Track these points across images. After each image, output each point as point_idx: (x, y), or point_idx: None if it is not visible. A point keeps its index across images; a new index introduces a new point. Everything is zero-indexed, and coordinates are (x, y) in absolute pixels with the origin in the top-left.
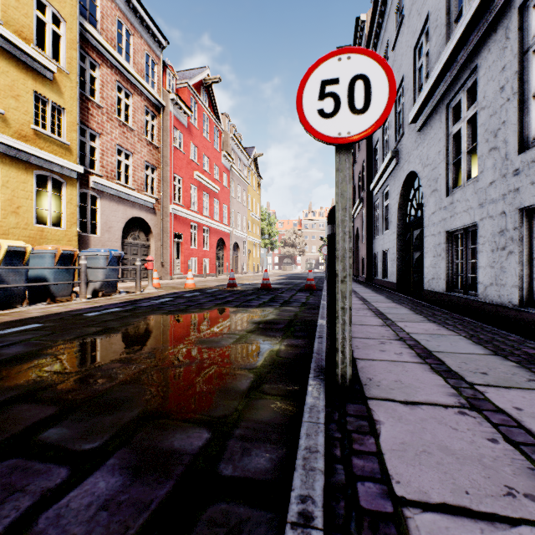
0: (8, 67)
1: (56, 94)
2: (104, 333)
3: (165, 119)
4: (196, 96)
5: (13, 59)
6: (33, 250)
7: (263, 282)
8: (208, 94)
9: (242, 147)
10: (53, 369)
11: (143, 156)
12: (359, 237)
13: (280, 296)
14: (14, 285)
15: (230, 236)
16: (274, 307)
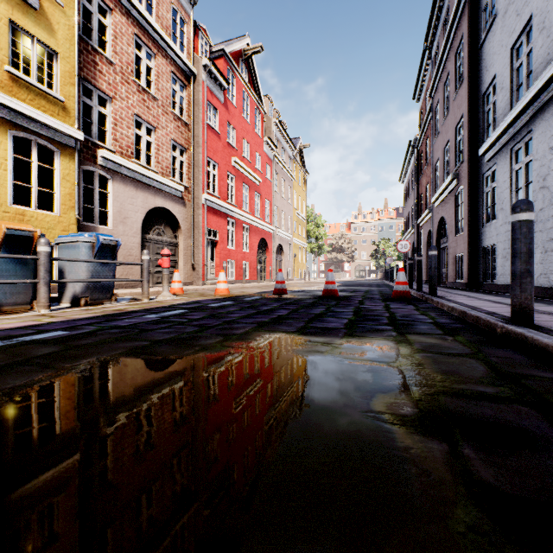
0: None
1: (44, 30)
2: None
3: (197, 91)
4: (234, 68)
5: None
6: None
7: (327, 286)
8: (248, 69)
9: (286, 135)
10: None
11: (169, 133)
12: (448, 229)
13: (366, 308)
14: None
15: (273, 236)
16: (388, 335)
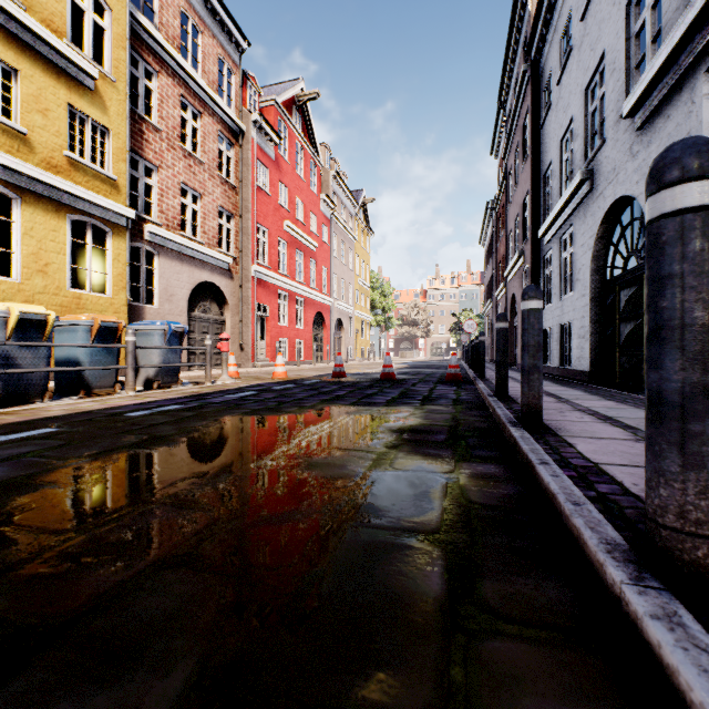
0: (33, 69)
1: (98, 109)
2: (147, 446)
3: (246, 149)
4: (287, 118)
5: (40, 59)
6: (57, 319)
7: (384, 370)
8: (302, 117)
9: (346, 189)
10: (33, 519)
11: (215, 199)
12: (518, 308)
13: (413, 390)
14: (29, 370)
15: (331, 309)
16: (413, 405)
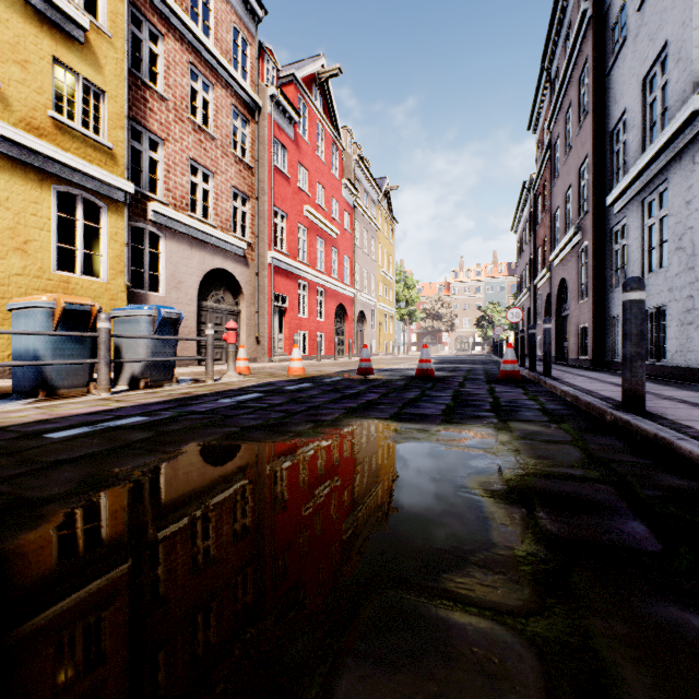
0: (9, 13)
1: (90, 66)
2: None
3: (262, 126)
4: (306, 96)
5: (18, 2)
6: None
7: (421, 365)
8: (323, 96)
9: (369, 175)
10: None
11: (229, 179)
12: (570, 294)
13: (467, 392)
14: None
15: (353, 301)
16: (489, 422)
